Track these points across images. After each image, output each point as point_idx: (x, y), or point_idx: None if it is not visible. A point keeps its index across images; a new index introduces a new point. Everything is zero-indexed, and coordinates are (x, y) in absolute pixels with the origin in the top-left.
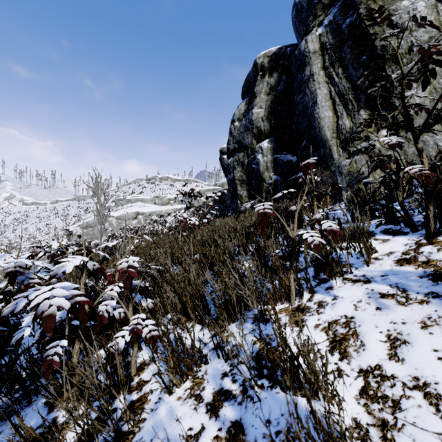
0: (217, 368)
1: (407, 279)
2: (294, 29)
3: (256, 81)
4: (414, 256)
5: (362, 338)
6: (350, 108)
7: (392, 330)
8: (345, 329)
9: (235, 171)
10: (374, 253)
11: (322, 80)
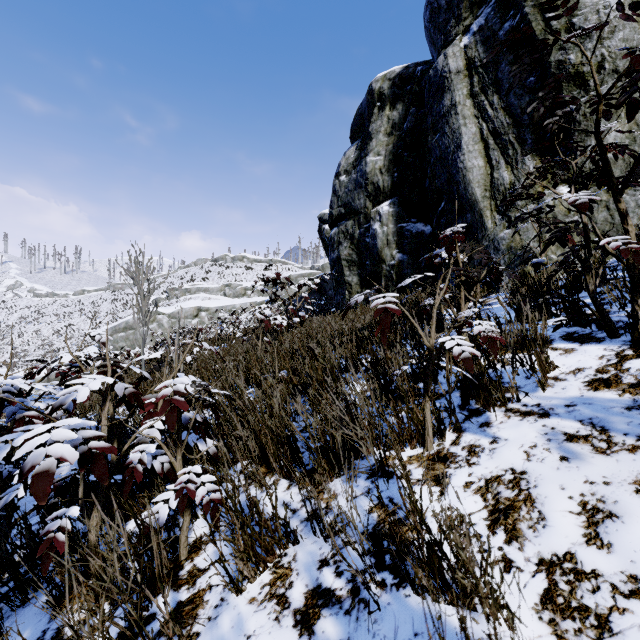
0: (313, 551)
1: (608, 411)
2: (427, 39)
3: (372, 116)
4: (616, 375)
5: (541, 507)
6: (510, 153)
7: (589, 494)
8: (513, 491)
9: (340, 247)
10: (553, 371)
11: (470, 113)
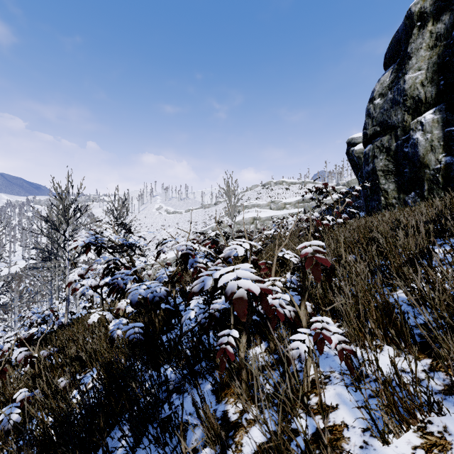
0: None
1: None
2: None
3: (410, 37)
4: None
5: None
6: None
7: None
8: None
9: (375, 160)
10: None
11: None
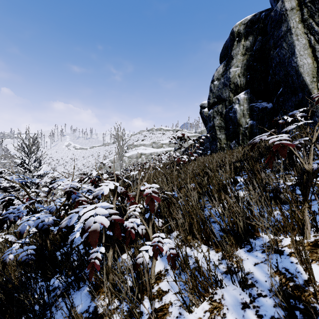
0: (235, 295)
1: None
2: None
3: (233, 46)
4: None
5: None
6: None
7: None
8: None
9: (214, 120)
10: None
11: (301, 32)
